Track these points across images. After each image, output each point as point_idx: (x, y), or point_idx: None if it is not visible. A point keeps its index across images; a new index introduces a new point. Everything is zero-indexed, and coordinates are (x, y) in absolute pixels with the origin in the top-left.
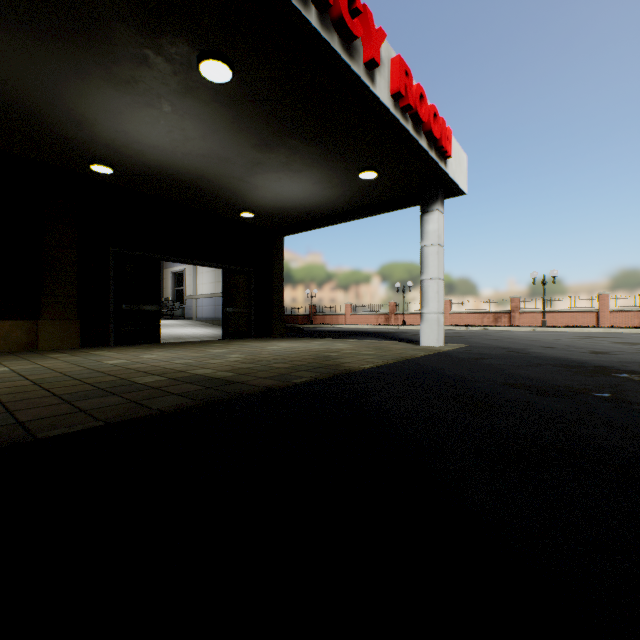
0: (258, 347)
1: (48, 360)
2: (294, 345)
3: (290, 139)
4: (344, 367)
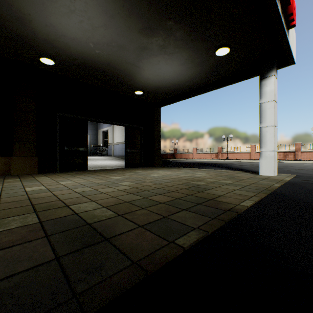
0: (144, 174)
1: None
2: (168, 173)
3: (166, 20)
4: (224, 204)
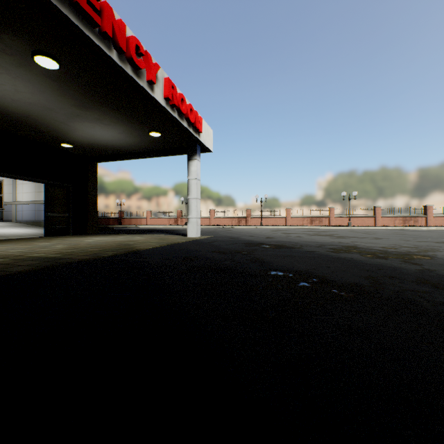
0: (77, 240)
1: None
2: (105, 239)
3: (101, 106)
4: (135, 248)
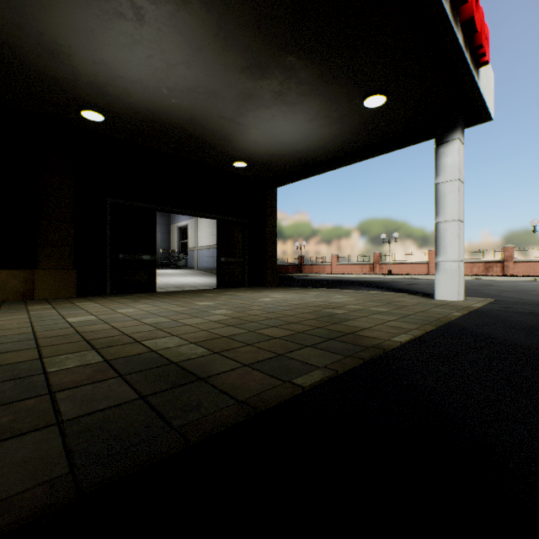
0: (249, 299)
1: (16, 314)
2: (288, 296)
3: (285, 54)
4: (368, 339)
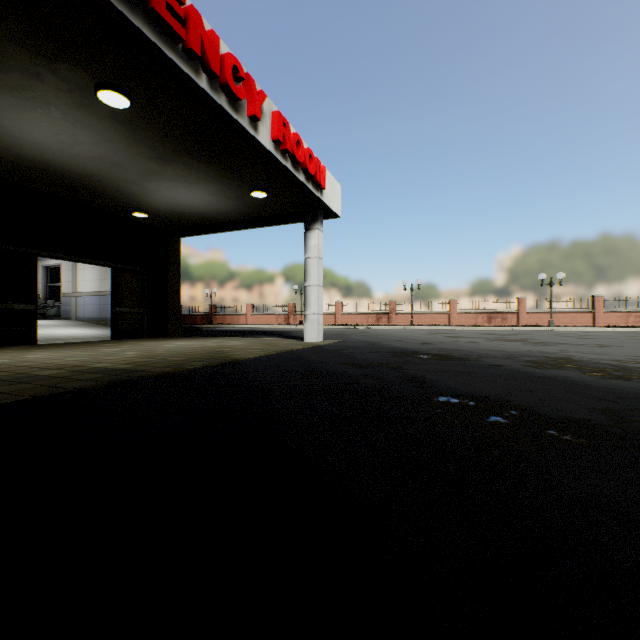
0: (153, 346)
1: None
2: (190, 343)
3: (186, 158)
4: (232, 358)
